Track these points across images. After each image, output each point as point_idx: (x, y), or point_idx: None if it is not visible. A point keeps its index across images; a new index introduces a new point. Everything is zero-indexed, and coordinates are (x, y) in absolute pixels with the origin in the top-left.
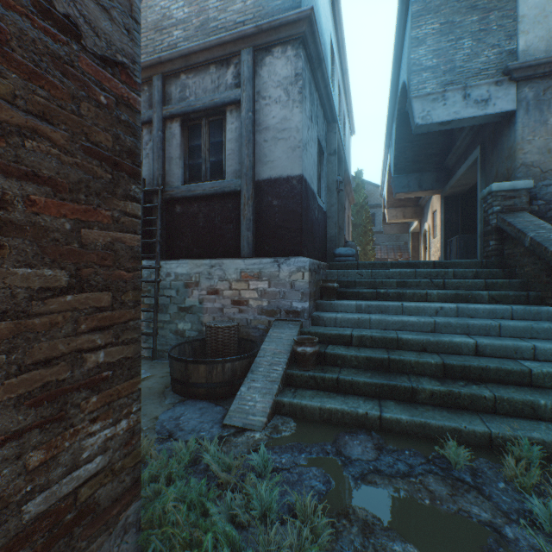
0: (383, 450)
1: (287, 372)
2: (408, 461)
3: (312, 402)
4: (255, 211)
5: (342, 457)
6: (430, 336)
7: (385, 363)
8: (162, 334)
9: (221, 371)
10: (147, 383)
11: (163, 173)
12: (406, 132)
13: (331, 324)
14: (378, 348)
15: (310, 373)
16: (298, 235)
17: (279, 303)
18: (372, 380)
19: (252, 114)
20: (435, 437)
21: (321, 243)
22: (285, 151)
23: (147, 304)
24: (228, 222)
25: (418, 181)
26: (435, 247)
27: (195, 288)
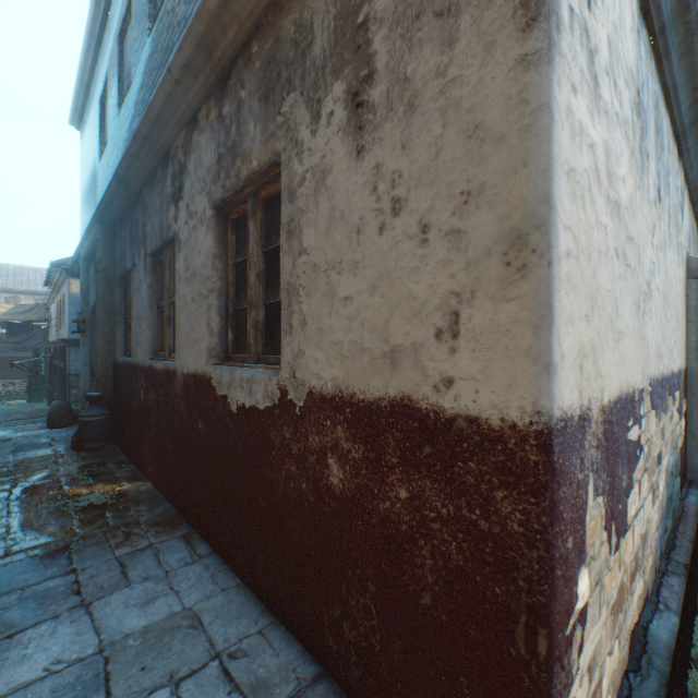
0: None
1: None
2: None
3: None
4: None
5: None
6: None
7: None
8: None
9: None
10: None
11: None
12: None
13: None
14: None
15: None
16: None
17: None
18: None
19: None
20: None
21: None
22: None
23: None
24: None
25: None
26: None
27: None
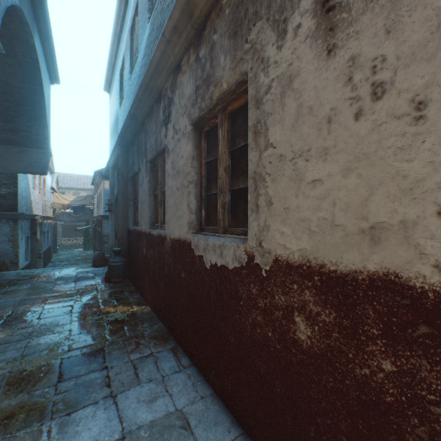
0: None
1: None
2: None
3: None
4: None
5: None
6: None
7: None
8: None
9: None
10: None
11: None
12: None
13: None
14: None
15: None
16: None
17: None
18: None
19: None
20: None
21: None
22: None
23: None
24: None
25: None
26: None
27: None
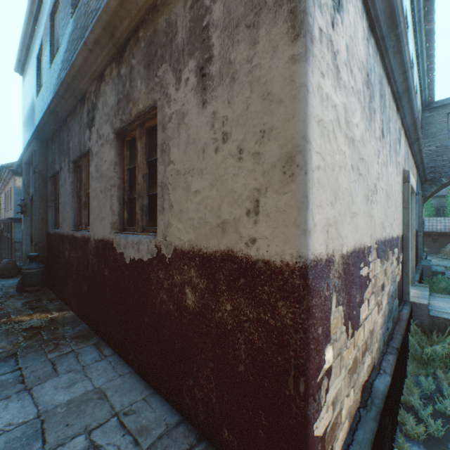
0: None
1: None
2: None
3: None
4: None
5: None
6: None
7: None
8: None
9: None
10: None
11: None
12: None
13: None
14: None
15: None
16: None
17: None
18: None
19: None
20: None
21: None
22: None
23: None
24: None
25: None
26: None
27: None
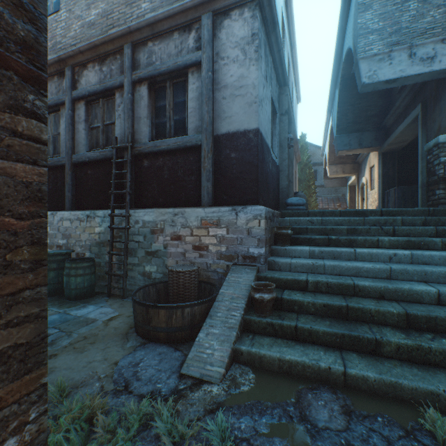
0: (352, 415)
1: (245, 317)
2: (383, 432)
3: (271, 352)
4: (214, 163)
5: (308, 424)
6: (388, 284)
7: (344, 311)
8: (131, 275)
9: (180, 316)
10: (114, 323)
11: (132, 131)
12: (348, 96)
13: (286, 269)
14: (334, 294)
15: (268, 320)
16: (255, 184)
17: (236, 248)
18: (332, 330)
19: (211, 73)
20: (408, 399)
21: (274, 194)
22: (242, 106)
23: (118, 248)
24: (189, 174)
25: (358, 140)
26: (372, 198)
27: (160, 234)
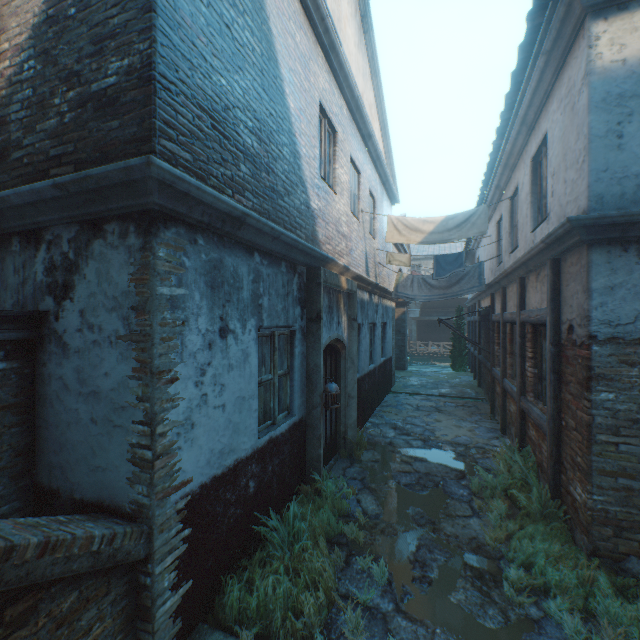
0: None
1: None
2: None
3: None
4: None
5: None
6: None
7: None
8: None
9: None
10: None
11: None
12: None
13: None
14: None
15: None
16: None
17: None
18: None
19: None
20: None
21: None
22: None
23: None
24: None
25: None
26: None
27: None
